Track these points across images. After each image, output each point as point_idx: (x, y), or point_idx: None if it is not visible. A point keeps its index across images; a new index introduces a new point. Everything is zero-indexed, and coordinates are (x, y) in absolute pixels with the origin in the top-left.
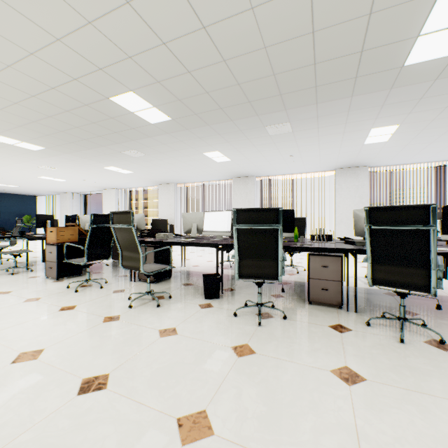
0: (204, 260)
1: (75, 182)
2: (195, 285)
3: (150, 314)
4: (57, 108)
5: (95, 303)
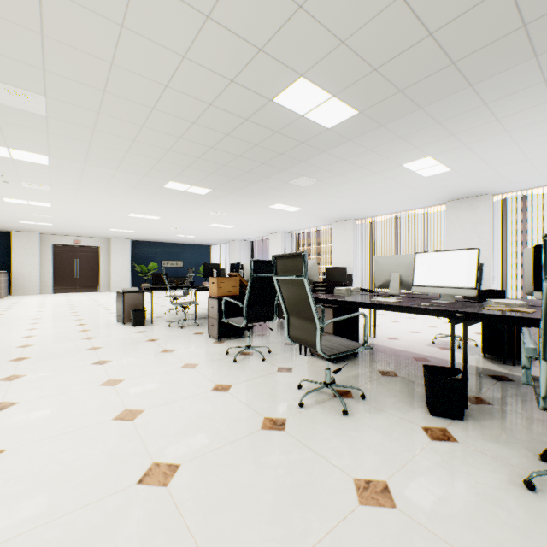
0: (403, 328)
1: (242, 227)
2: (402, 377)
3: (333, 430)
4: (217, 133)
5: (254, 386)
